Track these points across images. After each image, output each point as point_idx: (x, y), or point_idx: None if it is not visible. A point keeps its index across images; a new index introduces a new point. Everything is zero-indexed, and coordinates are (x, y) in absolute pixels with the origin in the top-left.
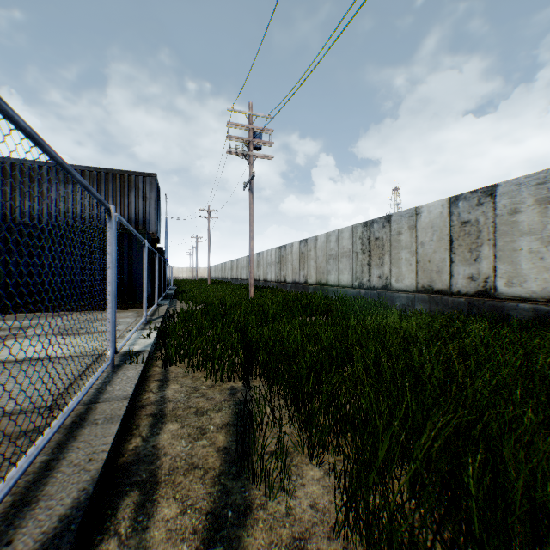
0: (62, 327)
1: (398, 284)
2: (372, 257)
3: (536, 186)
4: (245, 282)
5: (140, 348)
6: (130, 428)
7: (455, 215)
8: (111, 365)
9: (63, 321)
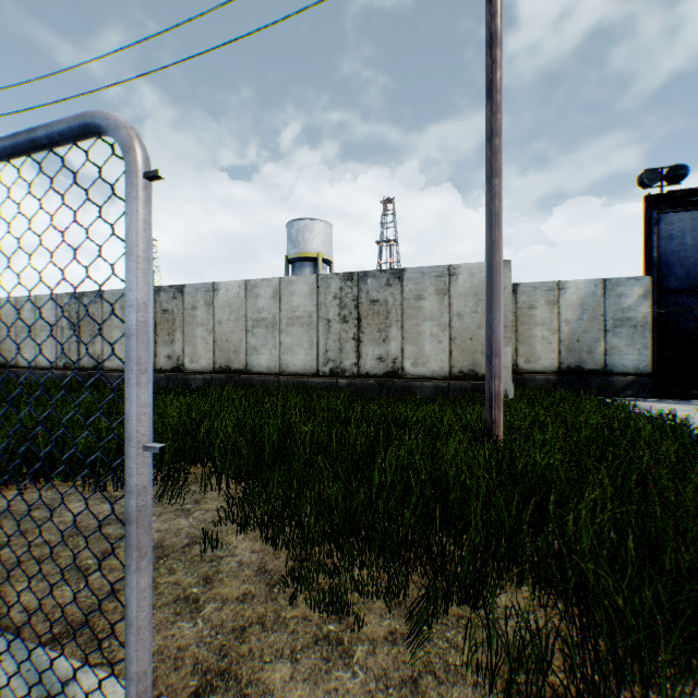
0: None
1: (111, 364)
2: (83, 334)
3: (206, 292)
4: None
5: None
6: None
7: (159, 303)
8: None
9: None
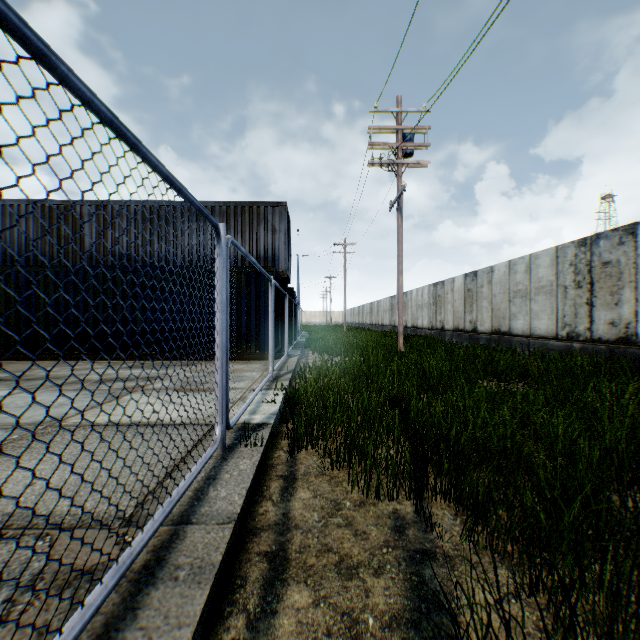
0: (185, 380)
1: None
2: (595, 292)
3: None
4: (387, 328)
5: (261, 419)
6: (231, 582)
7: None
8: (220, 447)
9: (118, 403)
